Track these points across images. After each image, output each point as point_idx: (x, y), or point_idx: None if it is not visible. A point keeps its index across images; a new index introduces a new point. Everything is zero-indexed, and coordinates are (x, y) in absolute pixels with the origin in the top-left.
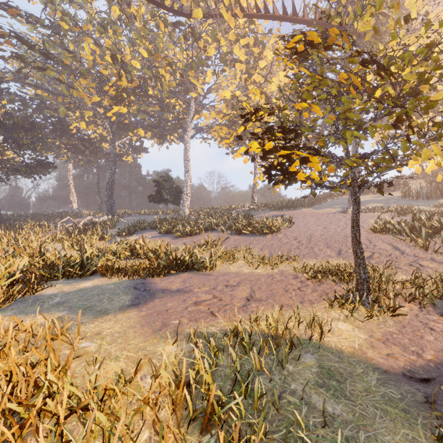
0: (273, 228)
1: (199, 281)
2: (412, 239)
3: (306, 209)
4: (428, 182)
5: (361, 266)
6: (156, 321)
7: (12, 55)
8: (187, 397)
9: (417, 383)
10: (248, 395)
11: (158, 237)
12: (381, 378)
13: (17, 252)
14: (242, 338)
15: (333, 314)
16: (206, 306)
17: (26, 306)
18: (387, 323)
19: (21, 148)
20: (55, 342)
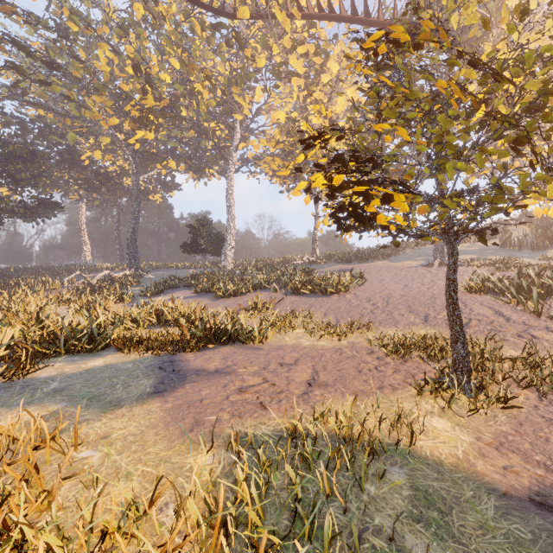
0: (340, 287)
1: (244, 357)
2: (519, 302)
3: (381, 262)
4: (533, 228)
5: (460, 339)
6: (186, 417)
7: (5, 64)
8: (225, 548)
9: (551, 513)
10: (314, 536)
11: (193, 298)
12: (501, 506)
13: (7, 319)
14: (303, 444)
15: (424, 405)
16: (254, 395)
17: (11, 396)
18: (497, 419)
19: (19, 184)
20: (43, 450)
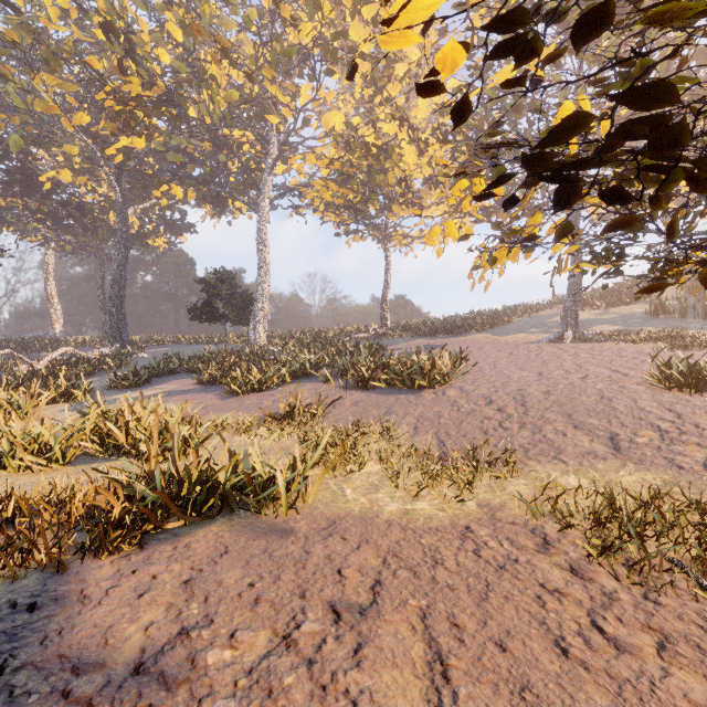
0: (437, 377)
1: (242, 576)
2: None
3: (481, 335)
4: (688, 288)
5: None
6: None
7: None
8: None
9: None
10: None
11: (192, 393)
12: None
13: None
14: None
15: None
16: None
17: None
18: None
19: None
20: None
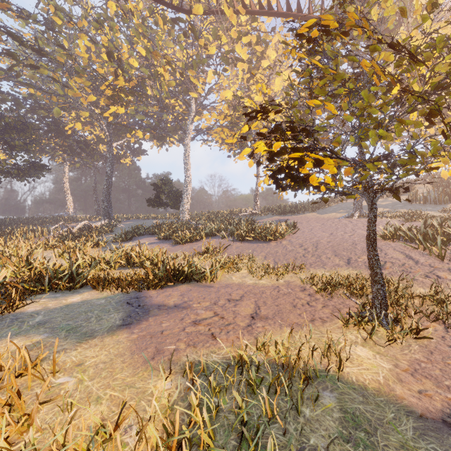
0: (277, 235)
1: (198, 294)
2: (425, 248)
3: (311, 214)
4: (435, 186)
5: (378, 280)
6: (149, 346)
7: (2, 51)
8: None
9: None
10: None
11: (157, 244)
12: (418, 428)
13: (2, 262)
14: (248, 371)
15: (349, 336)
16: (206, 327)
17: (2, 328)
18: (411, 348)
19: (13, 149)
20: (26, 376)
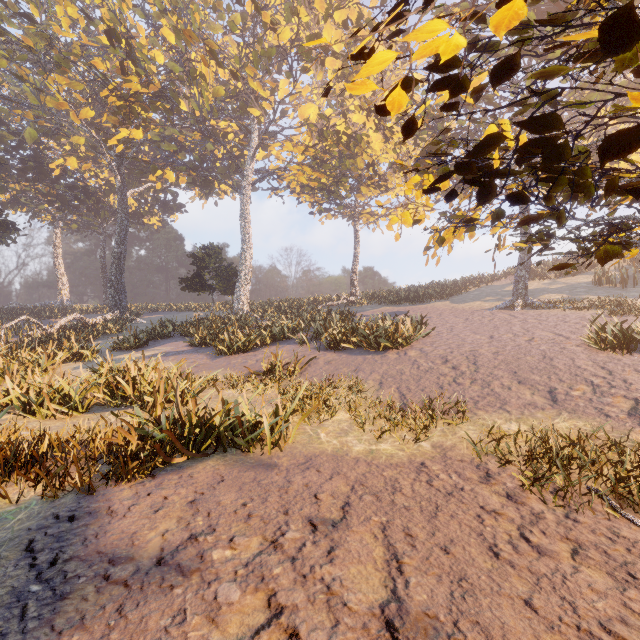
0: (400, 339)
1: (237, 498)
2: None
3: (440, 303)
4: (630, 260)
5: None
6: None
7: None
8: None
9: None
10: None
11: (186, 354)
12: None
13: None
14: None
15: None
16: None
17: None
18: None
19: None
20: None
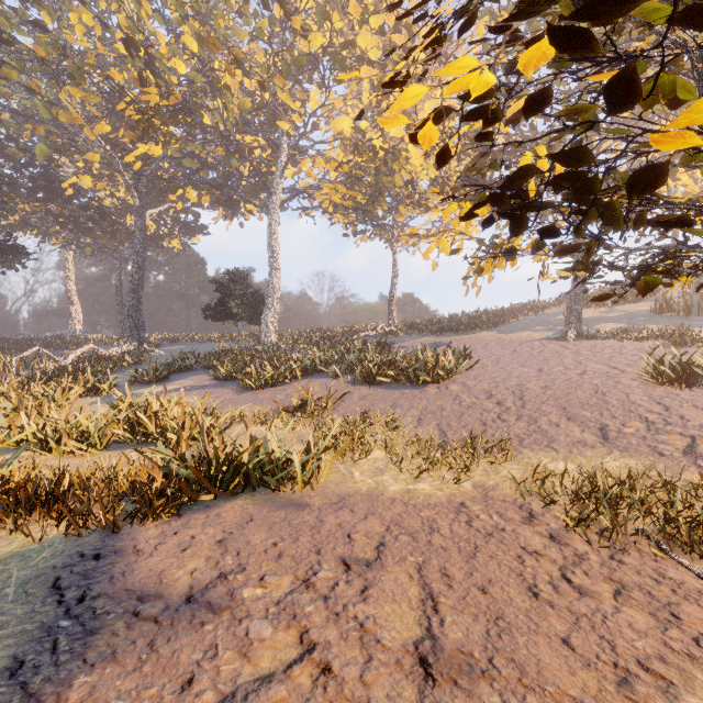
0: (441, 373)
1: (267, 538)
2: None
3: (486, 333)
4: (695, 286)
5: None
6: None
7: None
8: None
9: None
10: None
11: (210, 388)
12: None
13: None
14: None
15: None
16: None
17: None
18: None
19: None
20: None
